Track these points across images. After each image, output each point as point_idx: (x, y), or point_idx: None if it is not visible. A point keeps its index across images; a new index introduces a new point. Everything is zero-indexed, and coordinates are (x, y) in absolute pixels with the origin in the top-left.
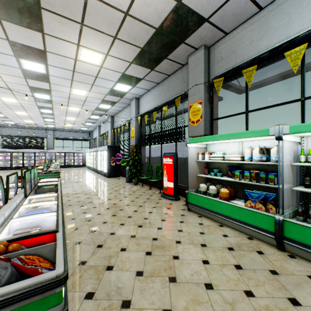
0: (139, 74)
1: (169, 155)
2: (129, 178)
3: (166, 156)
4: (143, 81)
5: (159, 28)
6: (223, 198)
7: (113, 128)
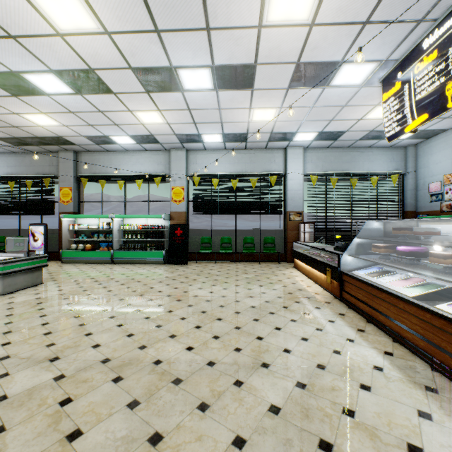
0: None
1: (39, 226)
2: None
3: (36, 227)
4: None
5: (40, 137)
6: (88, 250)
7: None
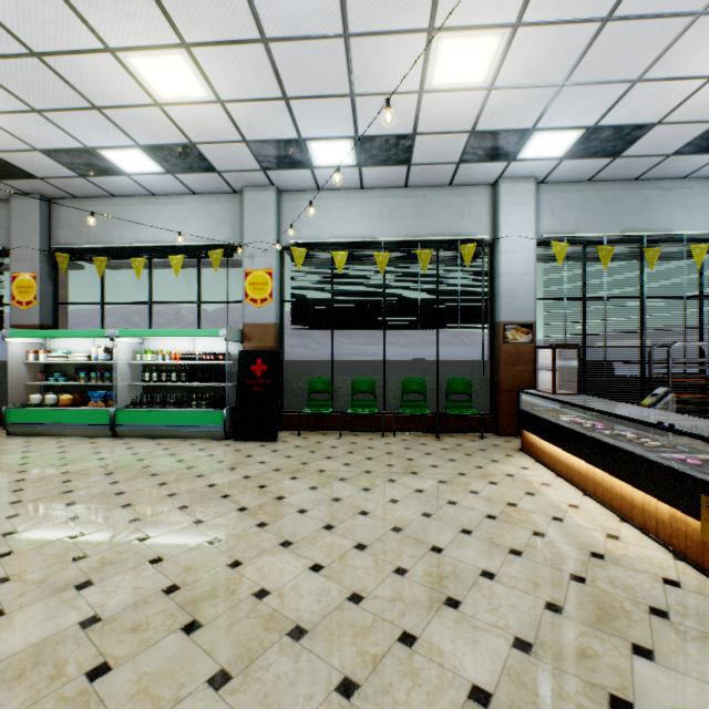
0: None
1: None
2: None
3: None
4: None
5: None
6: (65, 406)
7: None
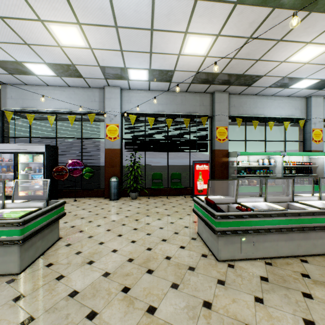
0: (178, 79)
1: (205, 163)
2: (118, 193)
3: (203, 163)
4: (165, 83)
5: (243, 74)
6: (256, 185)
7: (0, 107)
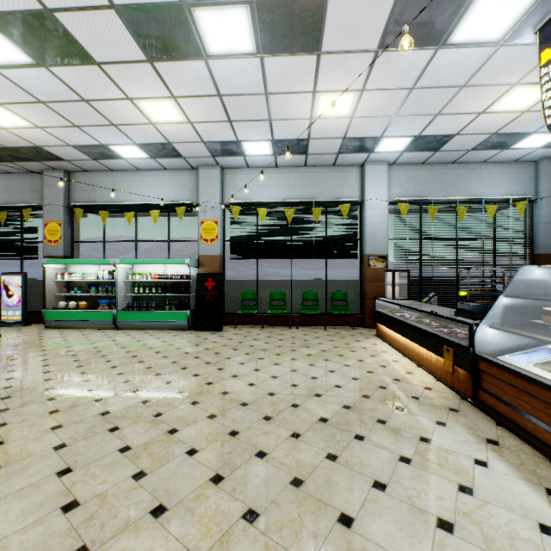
0: None
1: (15, 276)
2: None
3: (10, 277)
4: None
5: (10, 147)
6: (83, 309)
7: None
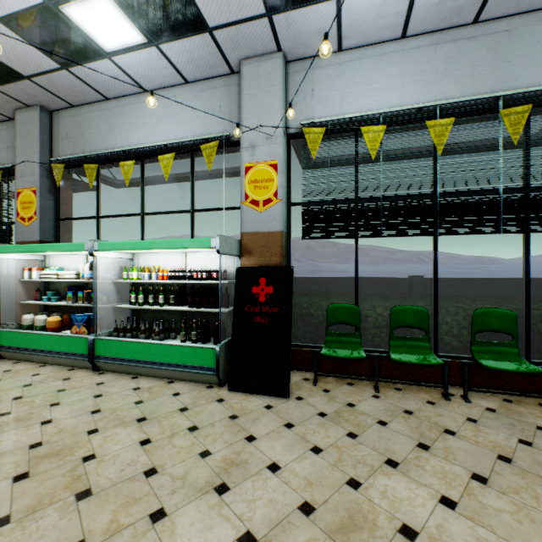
0: None
1: None
2: None
3: None
4: None
5: None
6: (51, 330)
7: None
